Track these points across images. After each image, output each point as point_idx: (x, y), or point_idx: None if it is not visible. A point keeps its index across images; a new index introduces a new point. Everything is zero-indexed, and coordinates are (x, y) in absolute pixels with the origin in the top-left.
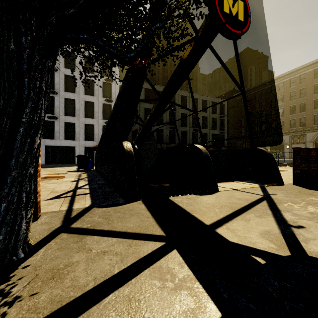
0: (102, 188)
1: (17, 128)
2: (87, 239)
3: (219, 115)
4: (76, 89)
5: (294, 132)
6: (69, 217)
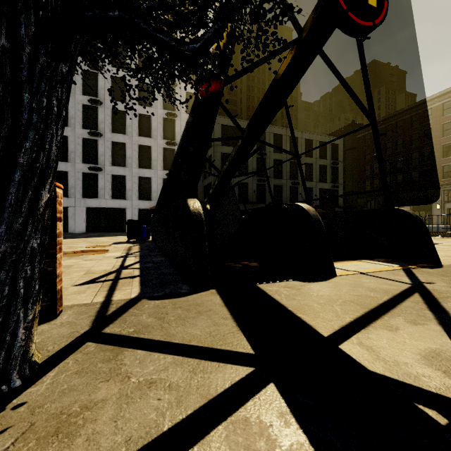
0: (158, 268)
1: (9, 174)
2: (125, 356)
3: (330, 160)
4: (127, 129)
5: (450, 184)
6: (104, 314)
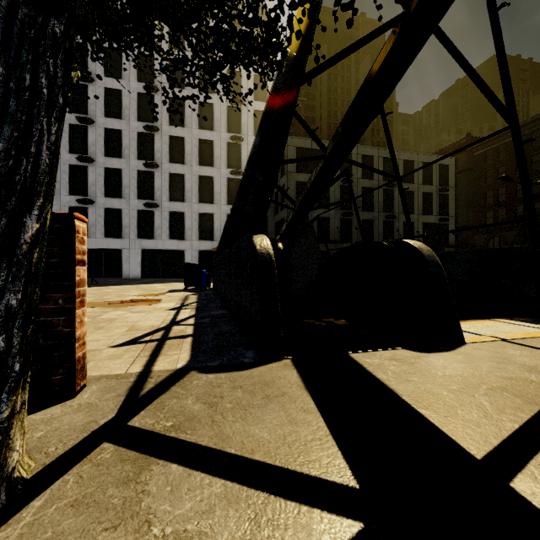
0: (217, 325)
1: None
2: (151, 475)
3: (438, 186)
4: (186, 158)
5: None
6: (138, 394)
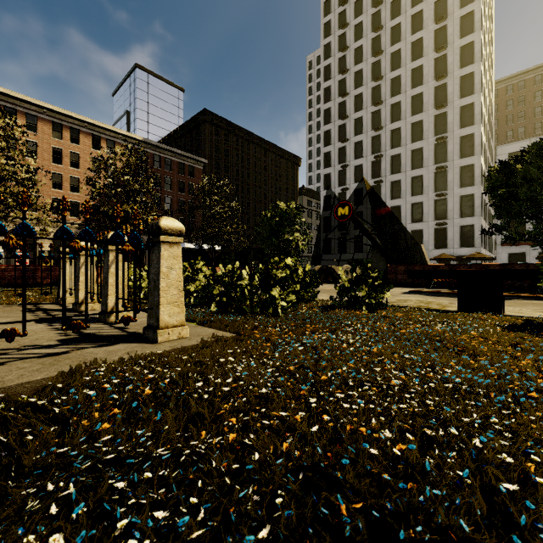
0: None
1: None
2: None
3: None
4: (402, 193)
5: None
6: None
